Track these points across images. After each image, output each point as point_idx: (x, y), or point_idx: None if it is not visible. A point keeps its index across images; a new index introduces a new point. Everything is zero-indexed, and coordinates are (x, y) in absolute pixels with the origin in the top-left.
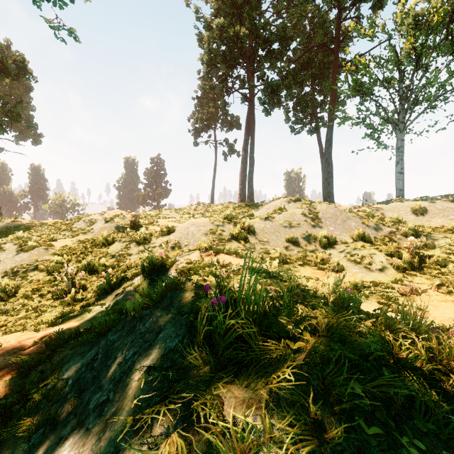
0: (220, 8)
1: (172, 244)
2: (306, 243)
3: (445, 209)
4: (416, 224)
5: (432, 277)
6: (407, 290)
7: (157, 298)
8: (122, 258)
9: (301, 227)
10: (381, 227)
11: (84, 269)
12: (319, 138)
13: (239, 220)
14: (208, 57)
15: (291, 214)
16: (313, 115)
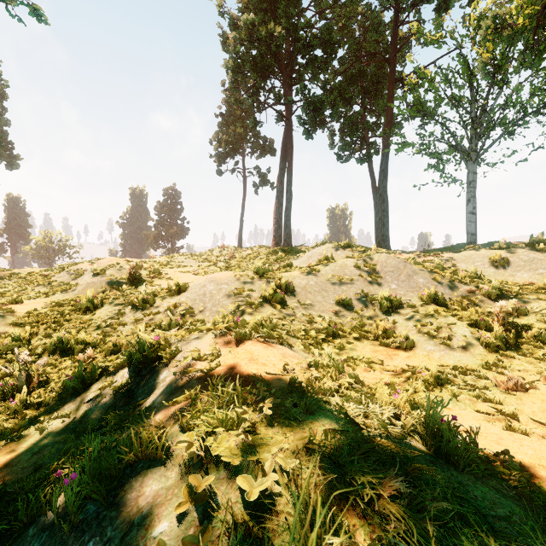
0: (249, 1)
1: (182, 309)
2: (362, 307)
3: (532, 261)
4: (497, 280)
5: (536, 361)
6: (509, 384)
7: (118, 471)
8: (111, 330)
9: (355, 284)
10: (457, 284)
11: (54, 348)
12: (371, 168)
13: (273, 275)
14: (234, 62)
15: (341, 266)
16: (364, 140)
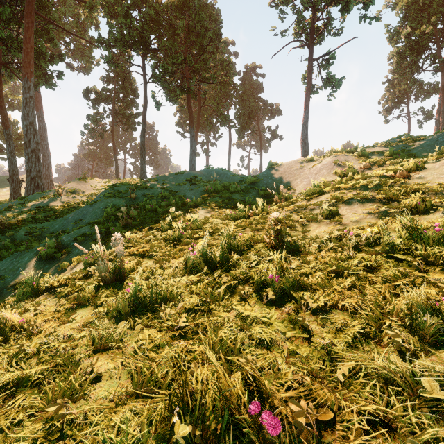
0: (408, 15)
1: None
2: None
3: None
4: None
5: None
6: None
7: None
8: None
9: None
10: None
11: None
12: None
13: None
14: (396, 57)
15: None
16: None
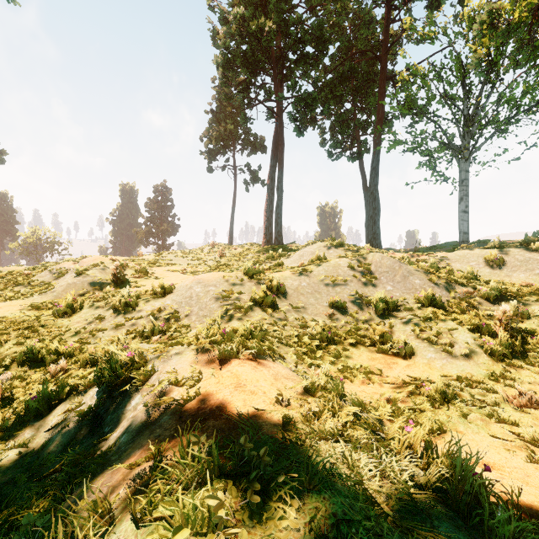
0: None
1: (166, 313)
2: (357, 309)
3: (528, 261)
4: (493, 280)
5: None
6: (522, 400)
7: None
8: (89, 336)
9: (349, 285)
10: (454, 286)
11: (25, 357)
12: (362, 166)
13: (264, 276)
14: (224, 57)
15: (334, 266)
16: (355, 138)
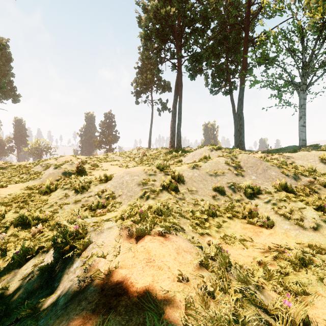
0: None
1: (107, 193)
2: (232, 192)
3: None
4: None
5: None
6: None
7: None
8: (59, 207)
9: (226, 175)
10: (300, 176)
11: (19, 221)
12: (232, 98)
13: (170, 169)
14: (145, 32)
15: (215, 163)
16: (227, 80)
